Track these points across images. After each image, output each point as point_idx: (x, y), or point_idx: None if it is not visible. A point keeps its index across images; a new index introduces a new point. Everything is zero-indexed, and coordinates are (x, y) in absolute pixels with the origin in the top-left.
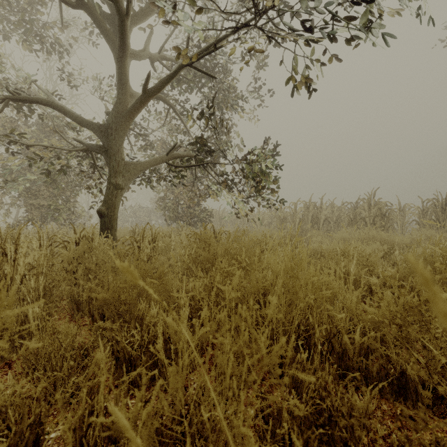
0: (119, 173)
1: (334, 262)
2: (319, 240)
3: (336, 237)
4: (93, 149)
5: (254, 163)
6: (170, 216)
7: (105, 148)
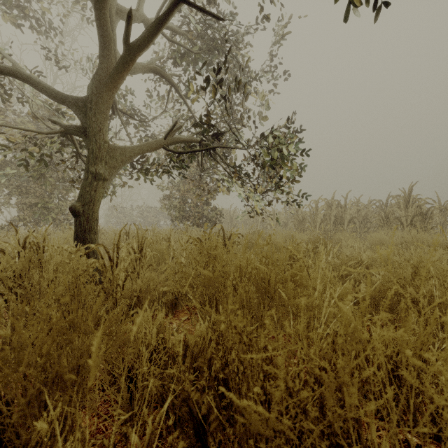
0: (101, 159)
1: (410, 286)
2: (356, 245)
3: (372, 241)
4: (73, 131)
5: (274, 147)
6: (176, 215)
7: (83, 128)
